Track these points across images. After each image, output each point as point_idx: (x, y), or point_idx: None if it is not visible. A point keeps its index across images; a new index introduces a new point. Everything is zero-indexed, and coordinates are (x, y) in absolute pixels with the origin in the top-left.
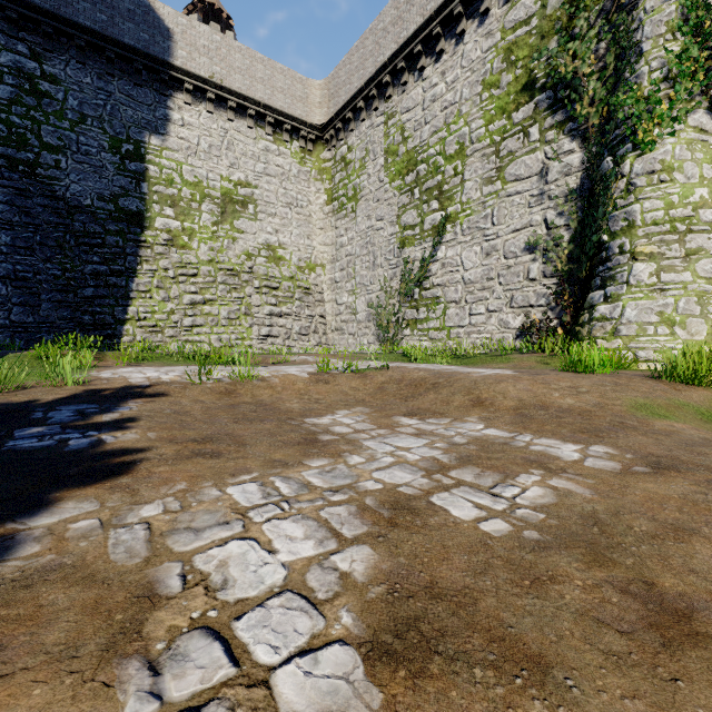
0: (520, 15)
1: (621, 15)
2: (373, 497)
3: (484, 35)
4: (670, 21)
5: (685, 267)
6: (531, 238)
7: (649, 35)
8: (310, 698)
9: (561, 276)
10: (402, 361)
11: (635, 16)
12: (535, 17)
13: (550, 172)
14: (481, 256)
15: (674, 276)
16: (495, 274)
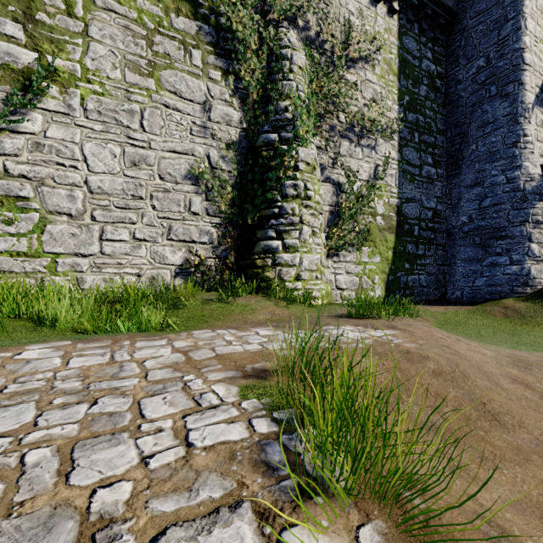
0: None
1: (271, 26)
2: None
3: None
4: (303, 65)
5: (320, 235)
6: (196, 169)
7: (295, 62)
8: None
9: (223, 218)
10: (26, 328)
11: (280, 38)
12: None
13: (213, 111)
14: (123, 162)
15: (318, 240)
16: (147, 193)
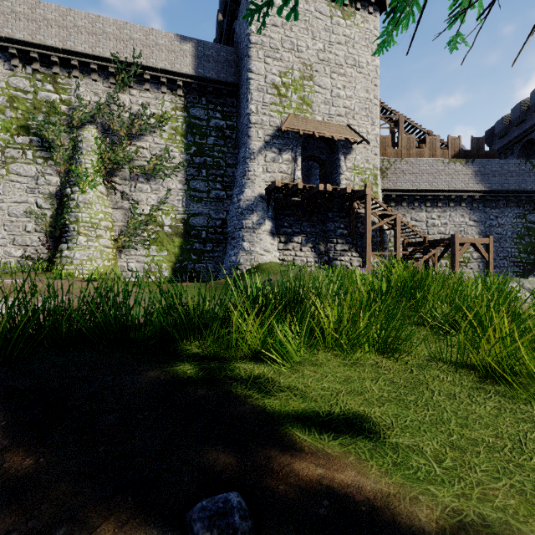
0: (20, 85)
1: (75, 129)
2: None
3: None
4: (92, 148)
5: (97, 241)
6: (28, 210)
7: (85, 148)
8: None
9: (46, 233)
10: None
11: (80, 135)
12: (31, 94)
13: (39, 180)
14: None
15: (93, 243)
16: (2, 223)
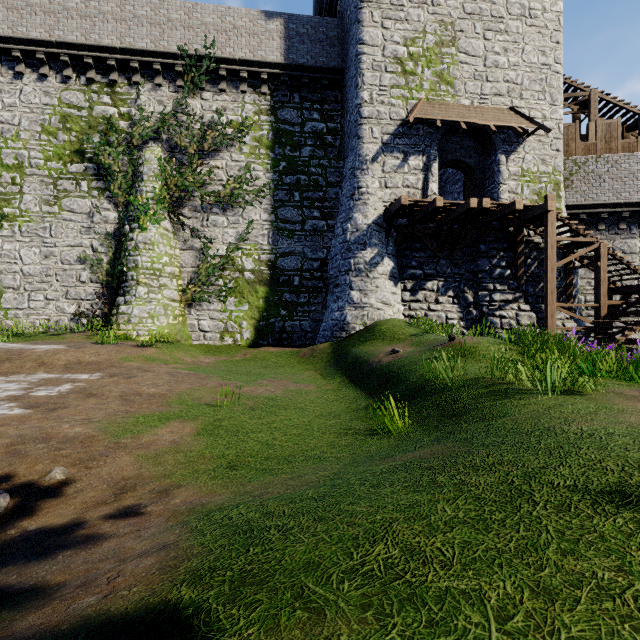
0: (74, 100)
1: (135, 150)
2: (4, 398)
3: (43, 91)
4: (155, 172)
5: (160, 292)
6: (82, 255)
7: (146, 172)
8: (17, 412)
9: (102, 283)
10: None
11: (142, 156)
12: (85, 110)
13: (95, 216)
14: (40, 257)
15: (155, 295)
16: (54, 273)
